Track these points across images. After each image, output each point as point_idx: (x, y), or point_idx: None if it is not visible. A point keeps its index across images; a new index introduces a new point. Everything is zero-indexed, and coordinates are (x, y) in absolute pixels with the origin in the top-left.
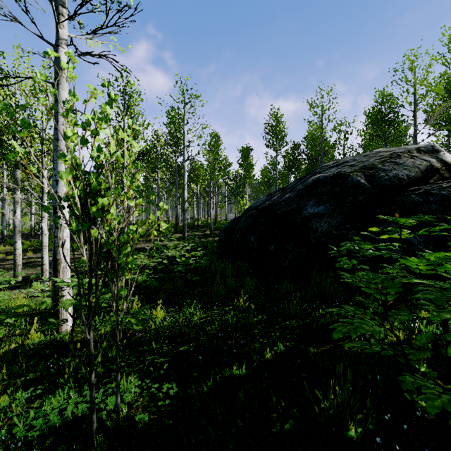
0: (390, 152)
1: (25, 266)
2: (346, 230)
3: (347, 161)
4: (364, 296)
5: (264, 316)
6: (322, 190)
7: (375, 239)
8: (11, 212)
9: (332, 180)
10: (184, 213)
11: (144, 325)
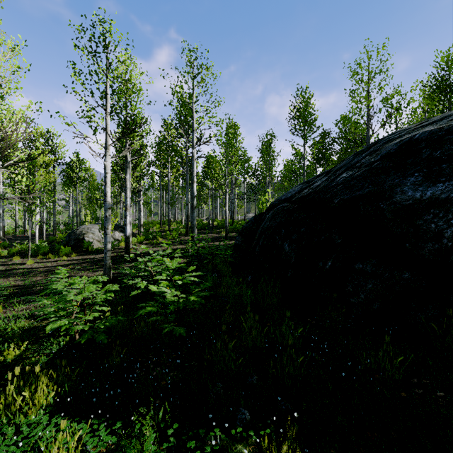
0: None
1: (1, 274)
2: None
3: None
4: None
5: None
6: (433, 154)
7: None
8: (26, 213)
9: None
10: (193, 211)
11: None
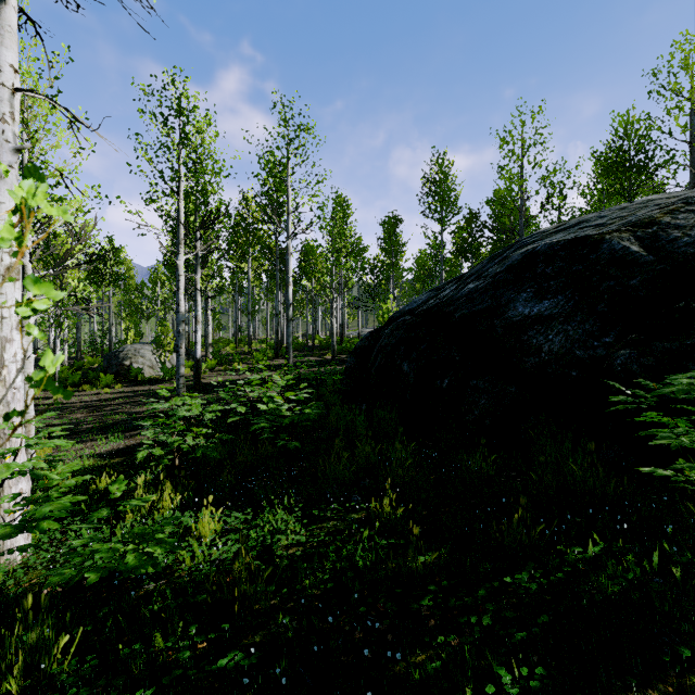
0: (676, 198)
1: None
2: (605, 349)
3: (587, 220)
4: (693, 507)
5: (442, 553)
6: (546, 270)
7: (684, 366)
8: None
9: (565, 251)
10: (287, 325)
11: (158, 567)
